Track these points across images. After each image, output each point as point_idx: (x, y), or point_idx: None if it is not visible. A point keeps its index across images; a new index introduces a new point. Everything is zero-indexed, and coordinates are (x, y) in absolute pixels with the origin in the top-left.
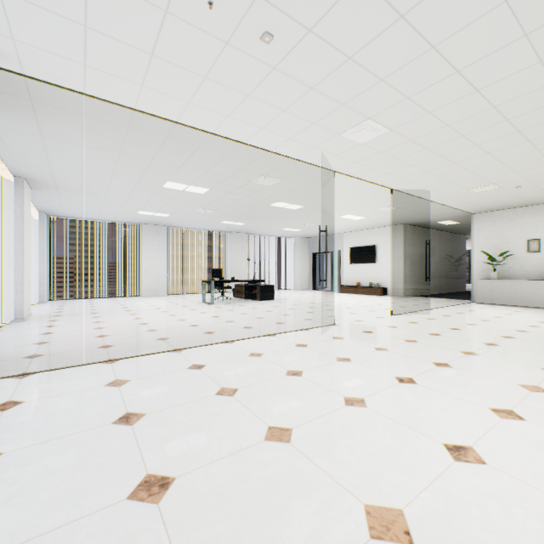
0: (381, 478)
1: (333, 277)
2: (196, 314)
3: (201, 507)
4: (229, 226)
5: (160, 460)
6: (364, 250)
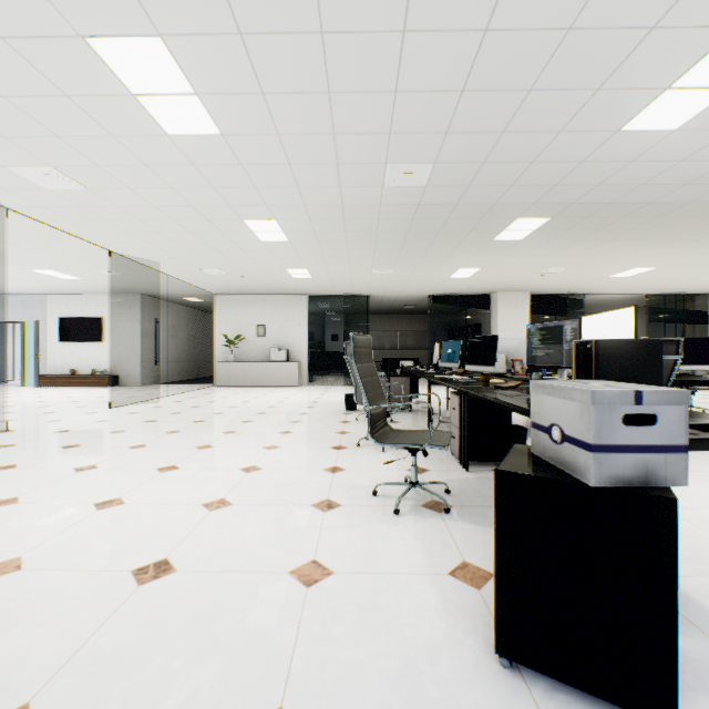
0: (8, 546)
1: (27, 363)
2: None
3: None
4: None
5: None
6: (84, 323)
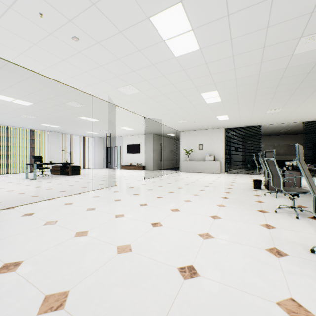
0: (125, 237)
1: (118, 161)
2: (22, 186)
3: (41, 265)
4: (47, 127)
5: (12, 257)
6: (134, 146)
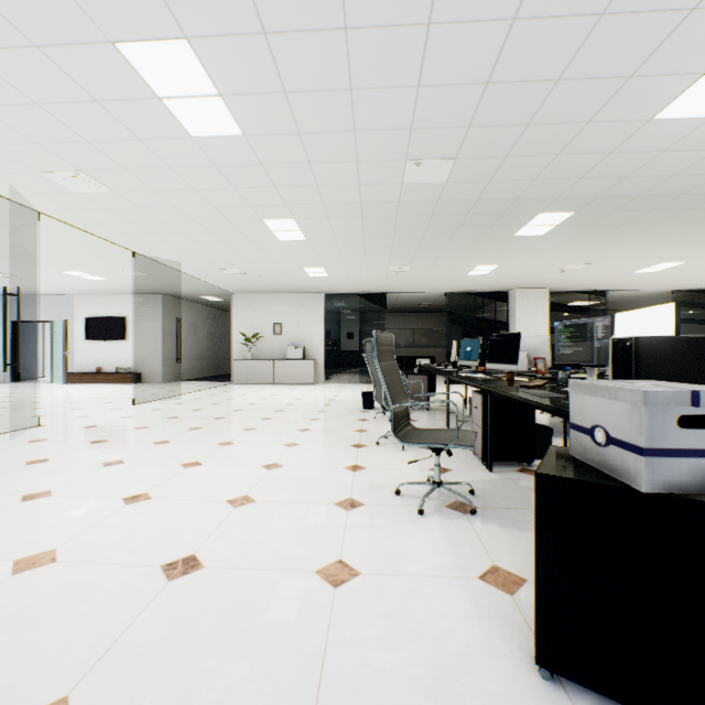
0: (43, 538)
1: (56, 360)
2: None
3: None
4: None
5: None
6: (109, 322)
